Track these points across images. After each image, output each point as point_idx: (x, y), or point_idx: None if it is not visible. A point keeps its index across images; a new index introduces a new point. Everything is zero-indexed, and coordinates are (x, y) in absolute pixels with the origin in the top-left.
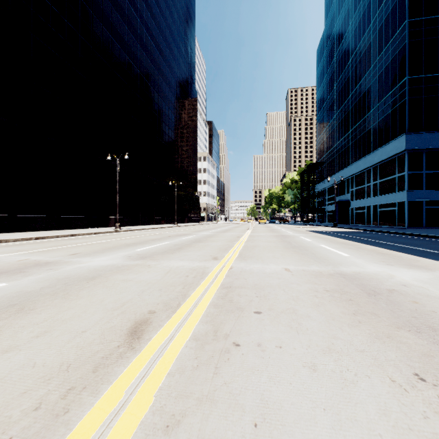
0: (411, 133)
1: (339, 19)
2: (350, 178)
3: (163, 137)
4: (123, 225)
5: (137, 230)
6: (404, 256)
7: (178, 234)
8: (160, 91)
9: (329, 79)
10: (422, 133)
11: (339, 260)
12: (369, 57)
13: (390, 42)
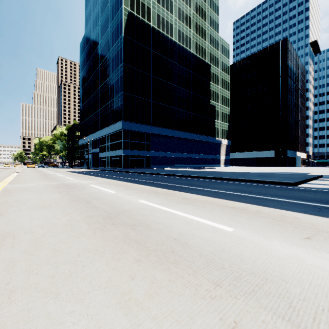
0: (125, 121)
1: (93, 35)
2: (99, 138)
3: None
4: None
5: None
6: (97, 178)
7: None
8: None
9: (88, 70)
10: (129, 122)
11: (67, 180)
12: (108, 71)
13: (117, 69)
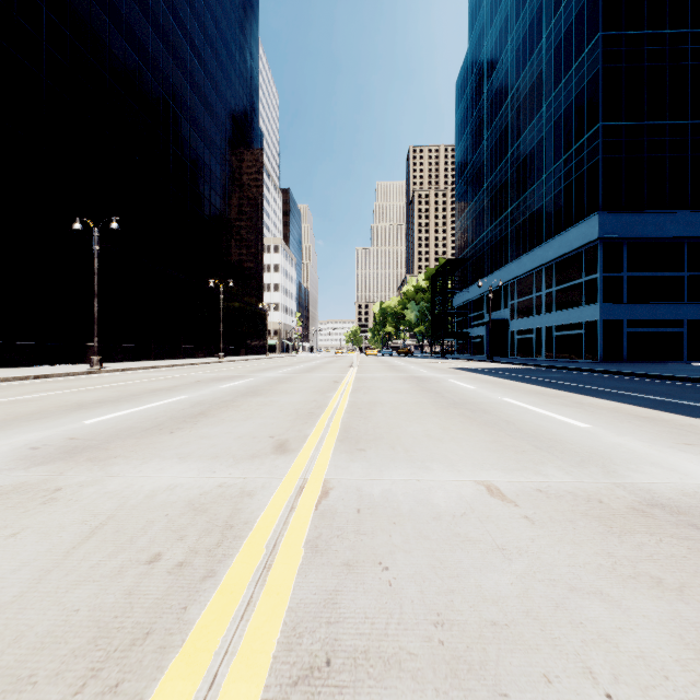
0: (607, 212)
1: (491, 33)
2: (510, 283)
3: (200, 203)
4: (116, 359)
5: (140, 368)
6: (697, 423)
7: (216, 378)
8: (193, 120)
9: (476, 127)
10: (623, 213)
11: (586, 442)
12: (540, 93)
13: (574, 69)
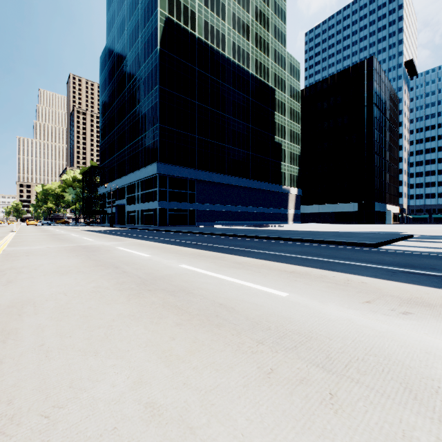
0: (161, 163)
1: (118, 46)
2: (127, 186)
3: None
4: None
5: None
6: (124, 238)
7: None
8: None
9: (111, 93)
10: (167, 164)
11: (85, 242)
12: (139, 95)
13: (150, 94)
